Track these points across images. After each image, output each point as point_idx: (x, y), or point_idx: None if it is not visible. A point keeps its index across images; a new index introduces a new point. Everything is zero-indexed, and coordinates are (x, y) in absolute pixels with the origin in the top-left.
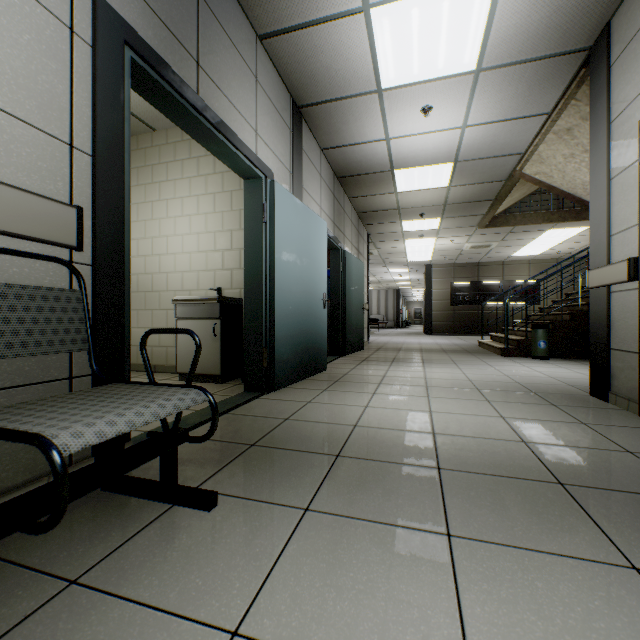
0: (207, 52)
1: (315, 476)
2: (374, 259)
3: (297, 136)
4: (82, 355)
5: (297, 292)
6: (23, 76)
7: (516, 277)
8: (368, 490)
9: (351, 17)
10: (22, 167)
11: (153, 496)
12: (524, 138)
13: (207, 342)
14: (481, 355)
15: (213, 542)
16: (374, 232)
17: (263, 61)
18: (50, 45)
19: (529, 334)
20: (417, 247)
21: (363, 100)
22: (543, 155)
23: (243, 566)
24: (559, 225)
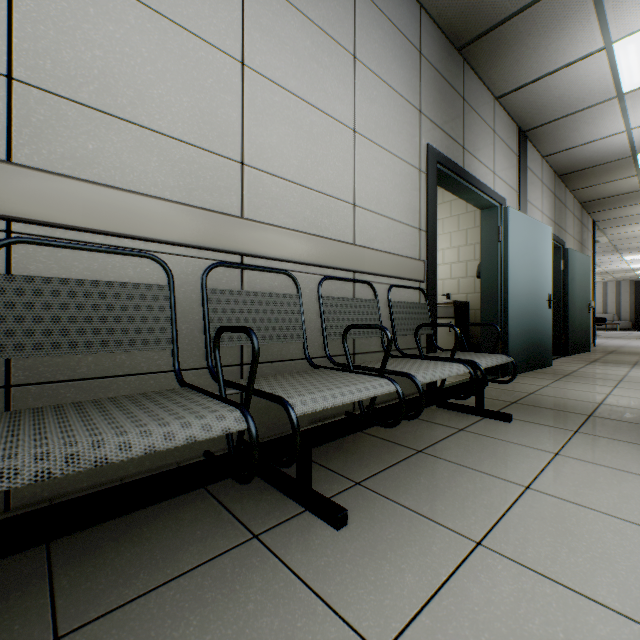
0: (467, 136)
1: (574, 421)
2: (600, 247)
3: (522, 158)
4: (422, 337)
5: (525, 295)
6: (408, 204)
7: None
8: (623, 432)
9: (590, 57)
10: (408, 247)
11: (470, 412)
12: None
13: (442, 336)
14: None
15: (521, 431)
16: (602, 219)
17: (498, 114)
18: (414, 183)
19: None
20: None
21: (598, 108)
22: None
23: (546, 440)
24: None
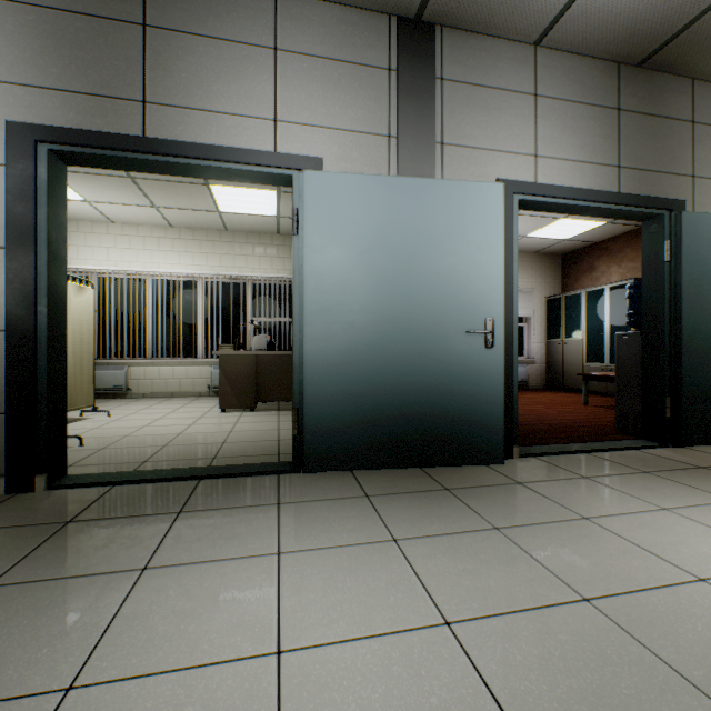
0: (162, 80)
1: None
2: None
3: (413, 69)
4: (1, 398)
5: (376, 325)
6: None
7: None
8: None
9: None
10: None
11: None
12: None
13: None
14: None
15: None
16: None
17: (296, 14)
18: None
19: None
20: None
21: None
22: None
23: None
24: None
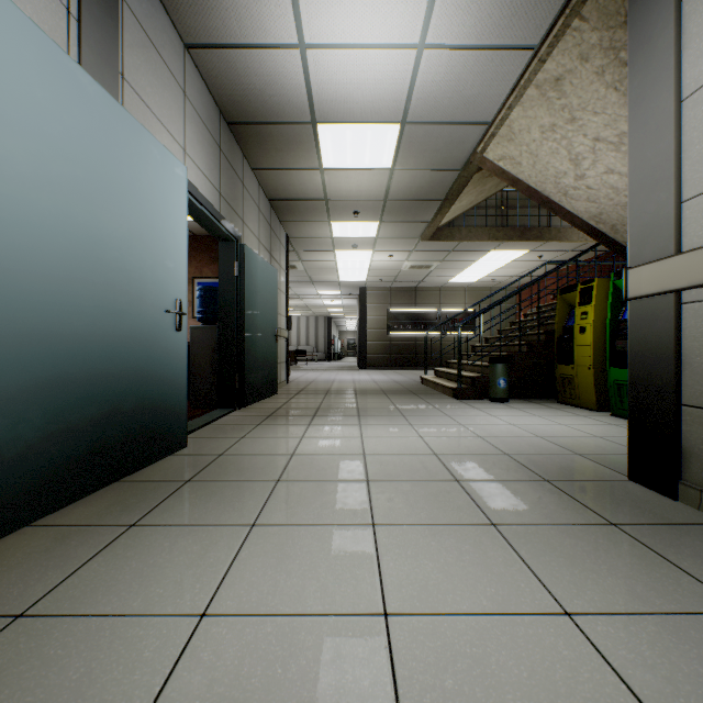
0: None
1: None
2: (299, 276)
3: None
4: None
5: (75, 286)
6: None
7: (453, 305)
8: None
9: None
10: None
11: None
12: (496, 94)
13: None
14: (430, 398)
15: None
16: (296, 235)
17: None
18: None
19: (483, 369)
20: (351, 262)
21: None
22: (515, 127)
23: None
24: (503, 246)
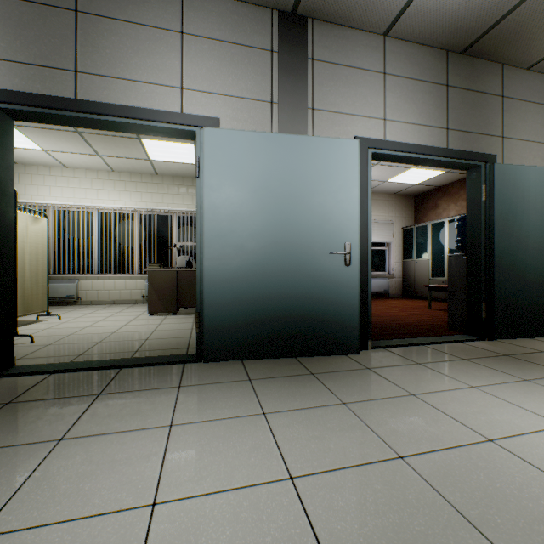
0: (90, 55)
1: None
2: None
3: (290, 51)
4: None
5: (260, 248)
6: None
7: None
8: None
9: None
10: None
11: None
12: None
13: None
14: None
15: None
16: None
17: (198, 6)
18: None
19: None
20: None
21: None
22: None
23: None
24: None
